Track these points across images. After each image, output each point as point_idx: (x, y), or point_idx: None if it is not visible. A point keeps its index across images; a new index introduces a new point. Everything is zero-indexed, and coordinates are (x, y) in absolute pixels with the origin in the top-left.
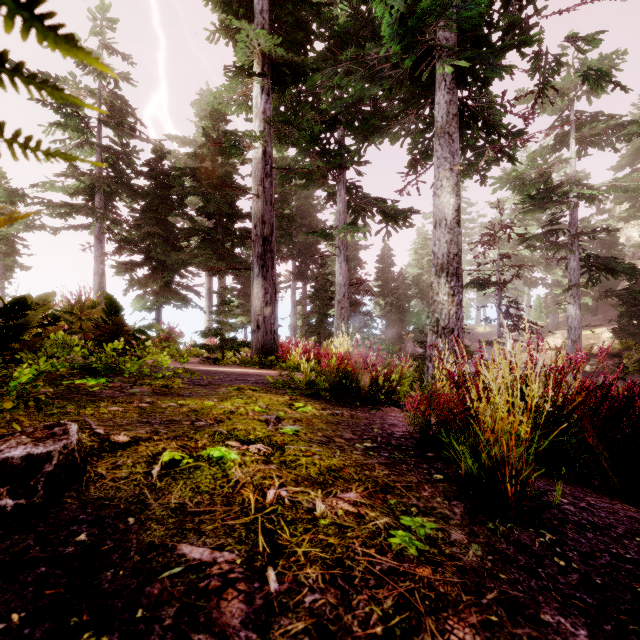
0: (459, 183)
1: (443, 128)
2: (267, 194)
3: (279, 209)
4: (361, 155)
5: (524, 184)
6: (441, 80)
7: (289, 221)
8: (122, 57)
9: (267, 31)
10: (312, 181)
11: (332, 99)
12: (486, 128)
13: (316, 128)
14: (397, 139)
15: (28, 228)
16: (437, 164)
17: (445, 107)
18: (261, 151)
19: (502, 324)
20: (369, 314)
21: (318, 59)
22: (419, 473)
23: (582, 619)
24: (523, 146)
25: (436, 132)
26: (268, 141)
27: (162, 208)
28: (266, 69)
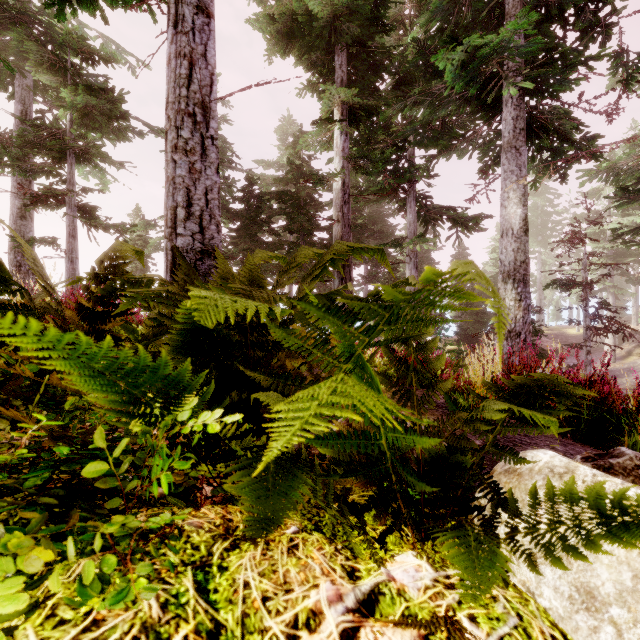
0: (526, 194)
1: (510, 143)
2: (345, 218)
3: (352, 219)
4: (429, 172)
5: (619, 174)
6: (508, 98)
7: (362, 229)
8: (222, 103)
9: (345, 82)
10: (384, 197)
11: (402, 120)
12: (558, 135)
13: (387, 151)
14: (465, 153)
15: (156, 250)
16: (504, 177)
17: (512, 123)
18: (340, 183)
19: (589, 327)
20: (442, 315)
21: (389, 96)
22: (442, 413)
23: (481, 441)
24: (587, 161)
25: (503, 147)
26: (346, 174)
27: (253, 227)
28: (344, 114)
